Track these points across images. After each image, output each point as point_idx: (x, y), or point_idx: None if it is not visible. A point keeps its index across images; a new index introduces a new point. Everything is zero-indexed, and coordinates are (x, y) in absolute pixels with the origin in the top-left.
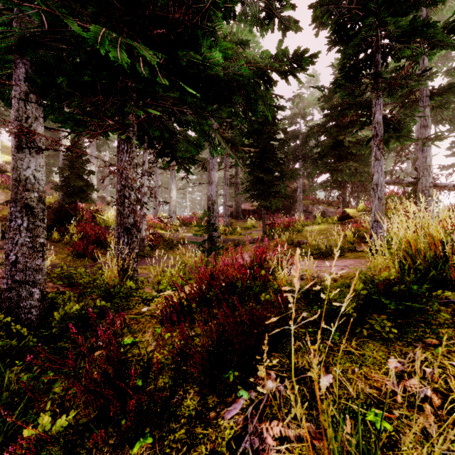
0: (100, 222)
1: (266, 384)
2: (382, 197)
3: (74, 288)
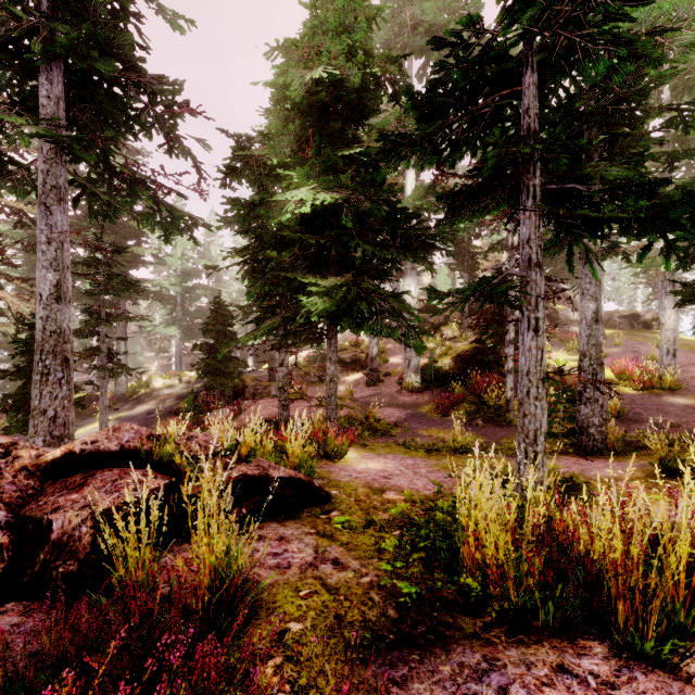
0: None
1: None
2: (523, 400)
3: None
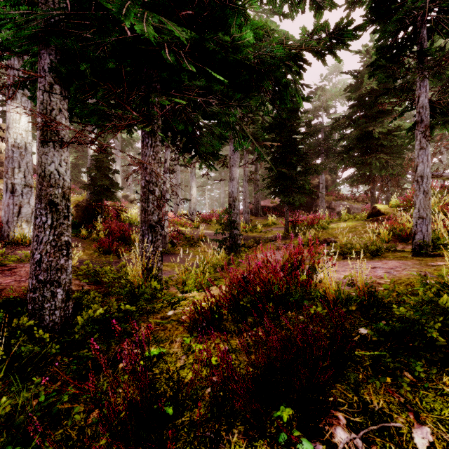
0: (124, 220)
1: (335, 434)
2: (429, 191)
3: (99, 287)
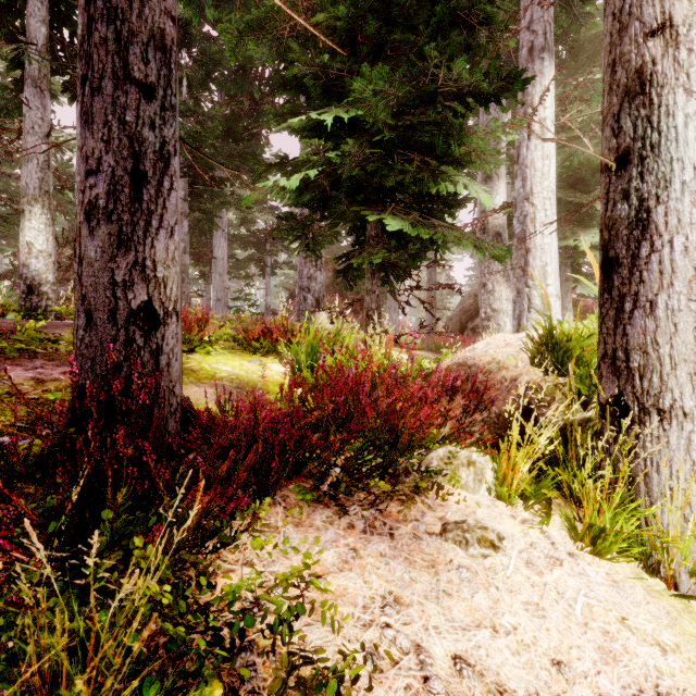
0: None
1: None
2: None
3: None
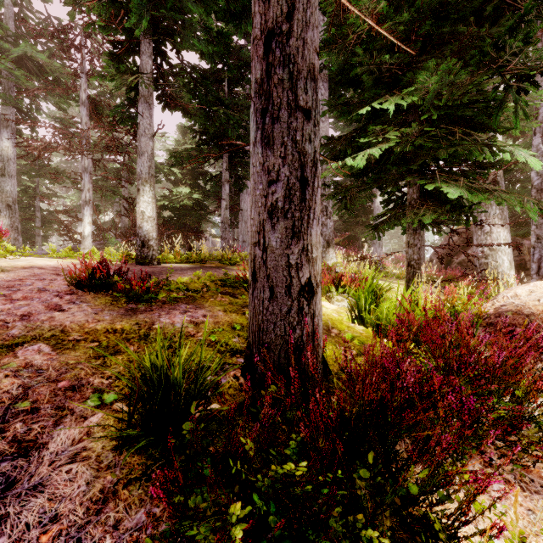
0: None
1: None
2: None
3: None
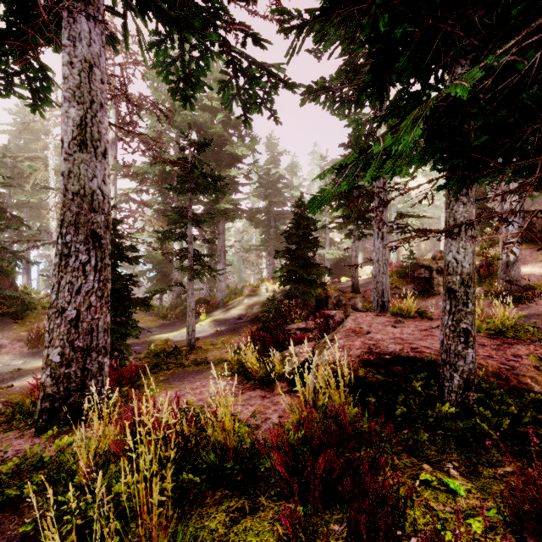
0: None
1: None
2: None
3: None
